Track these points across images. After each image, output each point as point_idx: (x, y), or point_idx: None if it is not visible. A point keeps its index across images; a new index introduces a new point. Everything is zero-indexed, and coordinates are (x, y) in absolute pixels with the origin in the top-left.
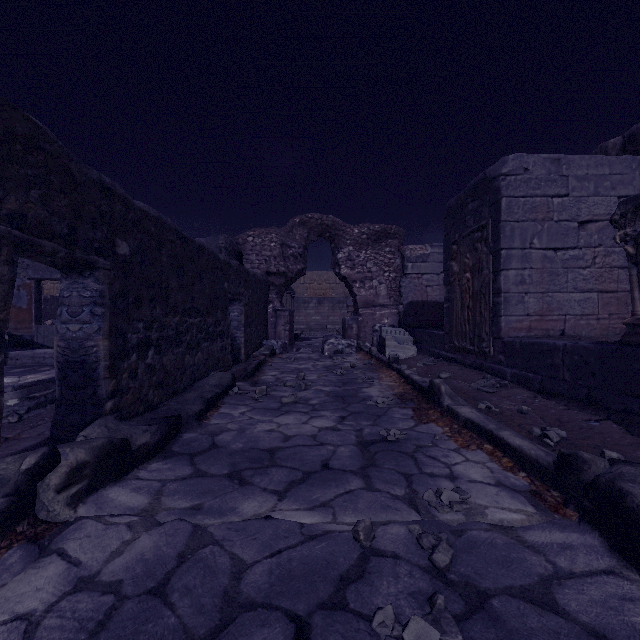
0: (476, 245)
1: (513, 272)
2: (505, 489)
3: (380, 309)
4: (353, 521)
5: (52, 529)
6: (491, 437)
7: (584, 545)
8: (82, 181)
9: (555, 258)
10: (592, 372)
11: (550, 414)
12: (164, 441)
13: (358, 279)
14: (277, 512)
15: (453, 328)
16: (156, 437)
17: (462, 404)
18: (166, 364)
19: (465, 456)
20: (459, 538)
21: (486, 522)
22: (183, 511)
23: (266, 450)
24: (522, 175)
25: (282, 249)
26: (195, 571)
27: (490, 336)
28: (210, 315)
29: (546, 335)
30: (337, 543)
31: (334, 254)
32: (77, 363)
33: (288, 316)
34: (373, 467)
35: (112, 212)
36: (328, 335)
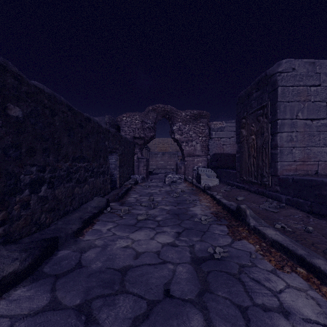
0: (259, 118)
1: (285, 134)
2: None
3: (197, 157)
4: None
5: None
6: (303, 262)
7: None
8: None
9: (312, 125)
10: None
11: None
12: (36, 263)
13: (184, 141)
14: None
15: (243, 169)
16: (27, 263)
17: (264, 225)
18: (58, 195)
19: (284, 280)
20: None
21: None
22: None
23: (119, 270)
24: (291, 72)
25: (142, 124)
26: None
27: (269, 174)
28: (95, 161)
29: (306, 174)
30: None
31: (171, 127)
32: None
33: (145, 161)
34: (208, 293)
35: (3, 83)
36: (168, 172)
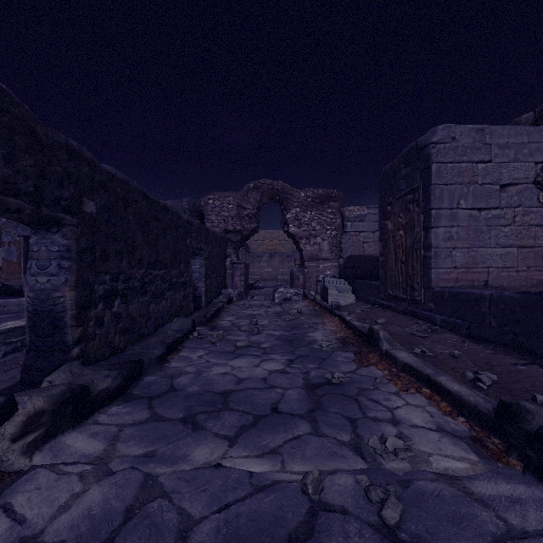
0: (408, 206)
1: (442, 229)
2: (446, 435)
3: (323, 262)
4: (301, 470)
5: (4, 480)
6: (429, 381)
7: (533, 499)
8: (48, 143)
9: (479, 217)
10: (517, 320)
11: (479, 358)
12: (125, 385)
13: (304, 236)
14: (227, 459)
15: (388, 279)
16: (117, 382)
17: (399, 349)
18: (132, 312)
19: (405, 399)
20: (406, 489)
21: (431, 471)
22: (136, 459)
23: (220, 393)
24: (450, 143)
25: (238, 210)
26: (141, 530)
27: (421, 286)
28: (173, 268)
29: (471, 285)
30: (285, 495)
31: (283, 215)
32: (45, 312)
33: (243, 268)
34: (319, 410)
35: (79, 173)
36: (278, 285)
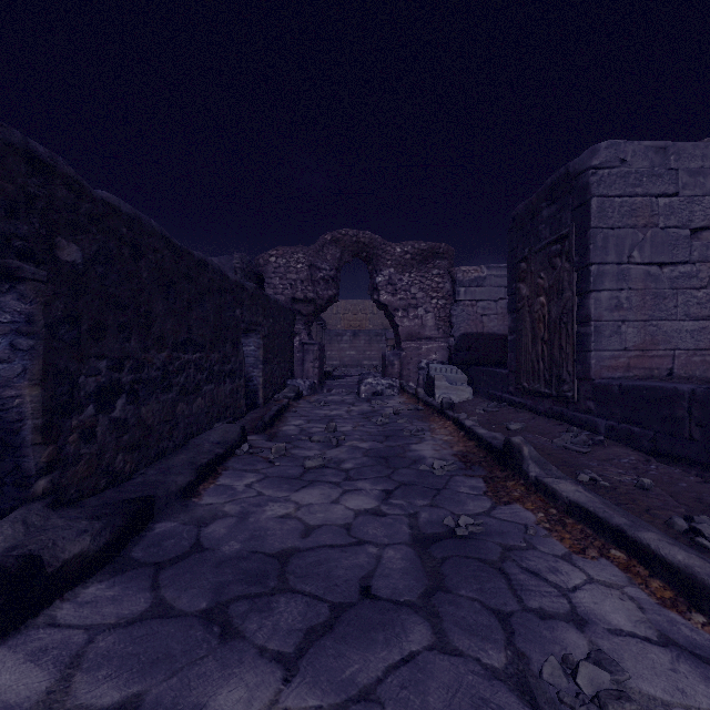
0: (554, 261)
1: (606, 294)
2: (682, 654)
3: (427, 342)
4: None
5: None
6: (622, 539)
7: None
8: None
9: (660, 276)
10: None
11: (682, 490)
12: (119, 542)
13: (400, 307)
14: None
15: (521, 366)
16: (102, 539)
17: (557, 475)
18: (146, 417)
19: (584, 571)
20: None
21: None
22: None
23: (275, 555)
24: (618, 168)
25: (310, 271)
26: None
27: (574, 377)
28: (215, 350)
29: (649, 376)
30: None
31: (372, 278)
32: None
33: (317, 351)
34: (442, 593)
35: (50, 198)
36: (365, 373)
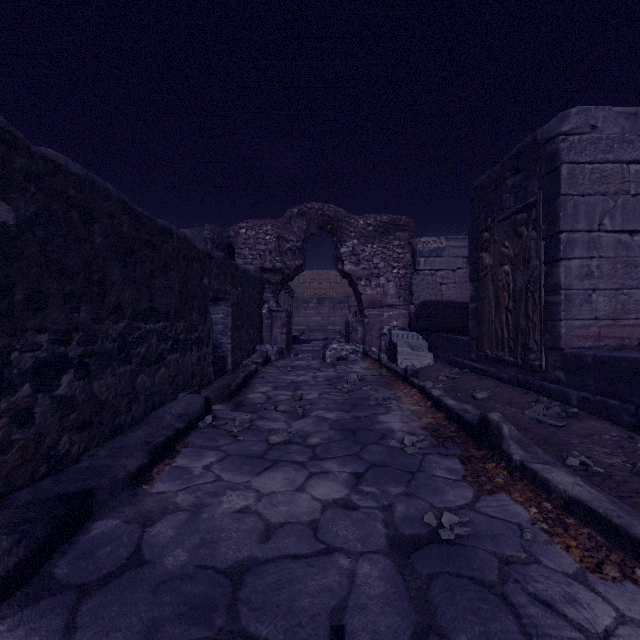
0: (520, 229)
1: (576, 262)
2: None
3: (388, 310)
4: None
5: None
6: None
7: None
8: None
9: (631, 244)
10: None
11: None
12: (38, 557)
13: (363, 276)
14: None
15: (484, 333)
16: (12, 559)
17: (545, 460)
18: (99, 392)
19: (609, 601)
20: None
21: None
22: None
23: (227, 571)
24: (589, 134)
25: (278, 243)
26: None
27: (541, 345)
28: (181, 318)
29: (620, 345)
30: None
31: (336, 248)
32: None
33: (285, 318)
34: (435, 638)
35: None
36: (329, 338)
